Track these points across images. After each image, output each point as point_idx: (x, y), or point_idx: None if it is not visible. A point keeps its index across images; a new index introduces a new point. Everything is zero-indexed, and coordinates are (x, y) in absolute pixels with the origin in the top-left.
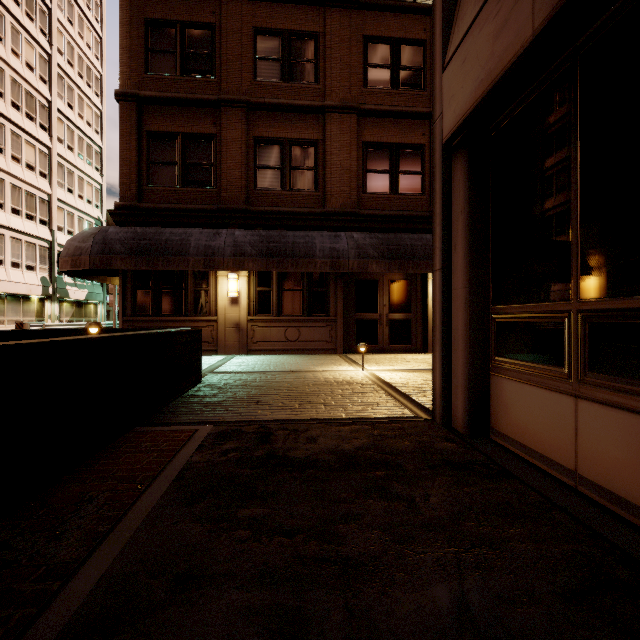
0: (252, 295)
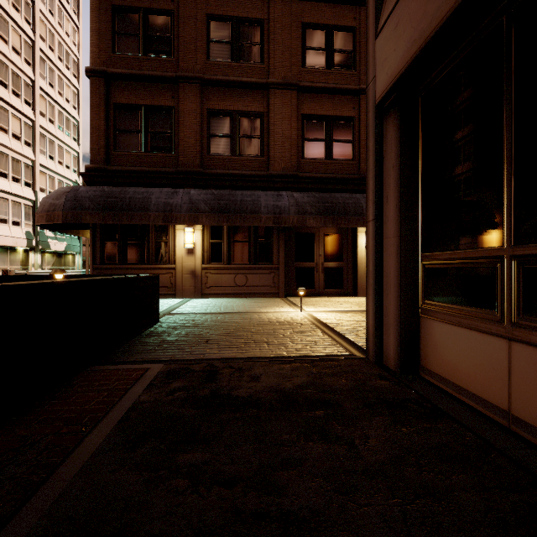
0: (206, 246)
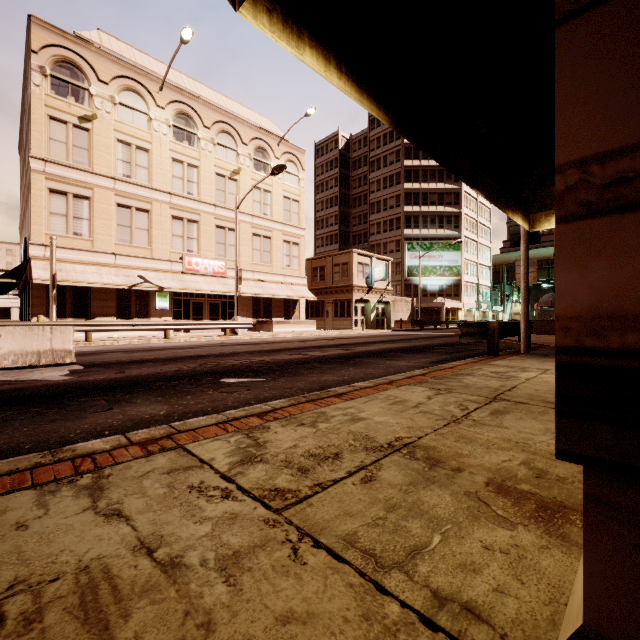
0: None
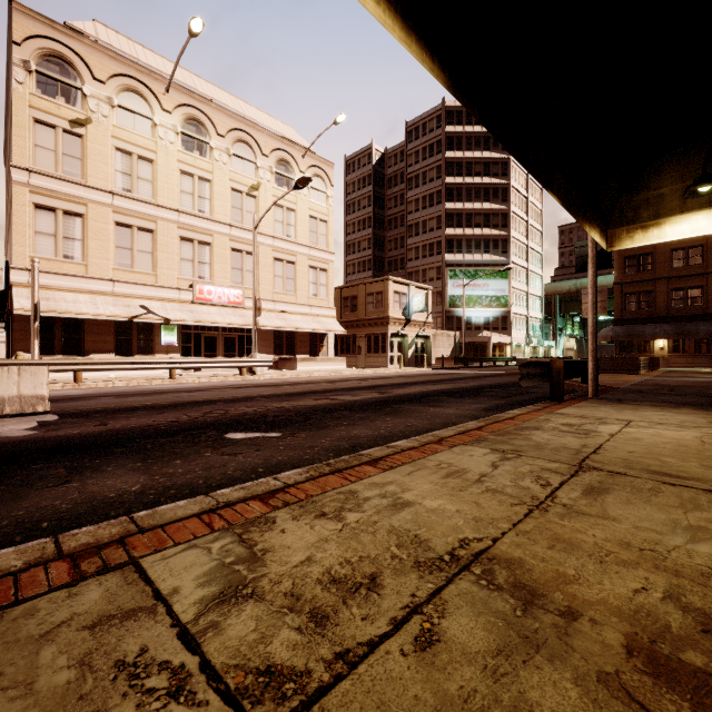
0: (669, 346)
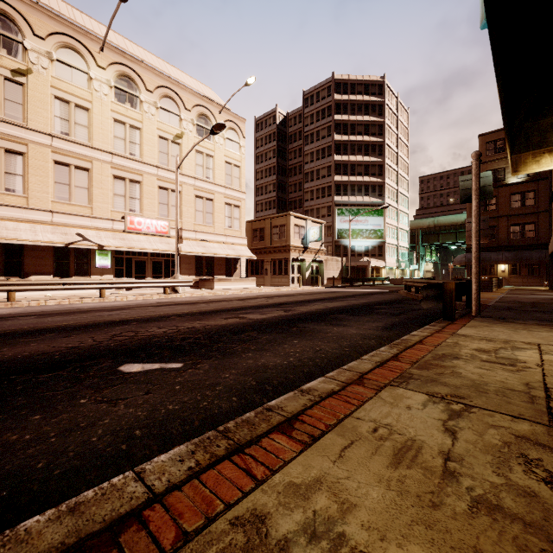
0: (509, 269)
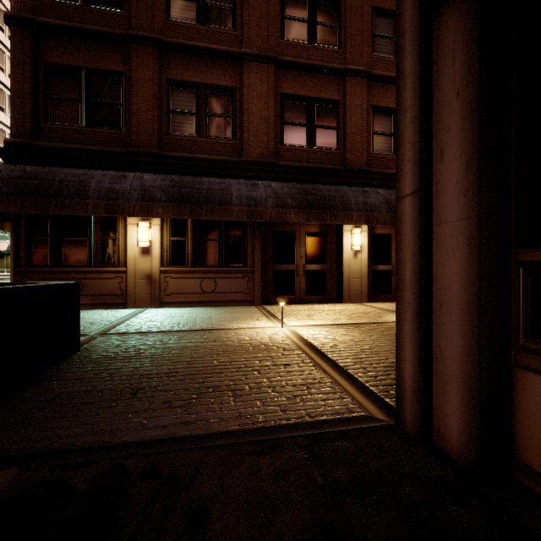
0: (165, 245)
